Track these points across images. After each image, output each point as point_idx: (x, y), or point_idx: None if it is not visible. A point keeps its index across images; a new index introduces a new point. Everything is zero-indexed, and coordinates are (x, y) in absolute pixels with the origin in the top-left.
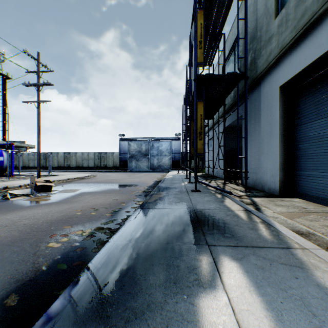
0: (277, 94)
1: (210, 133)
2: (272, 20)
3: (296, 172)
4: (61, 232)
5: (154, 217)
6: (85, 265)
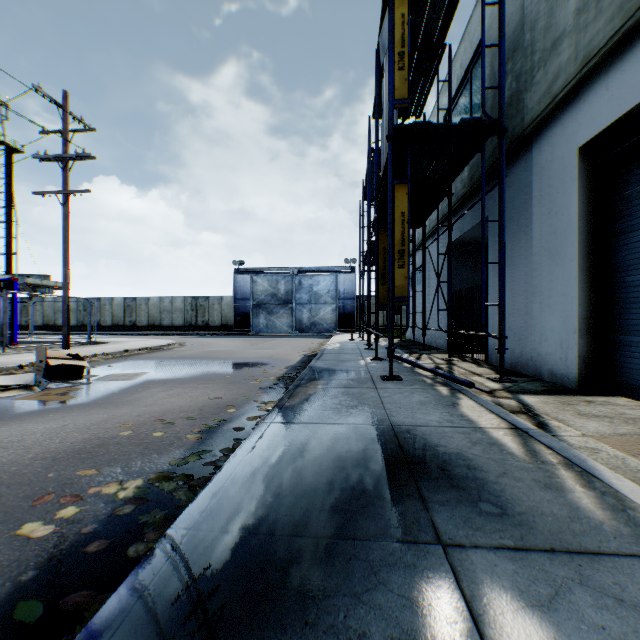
0: (571, 165)
1: (417, 257)
2: (562, 1)
3: (619, 339)
4: (68, 489)
5: (297, 448)
6: (96, 608)
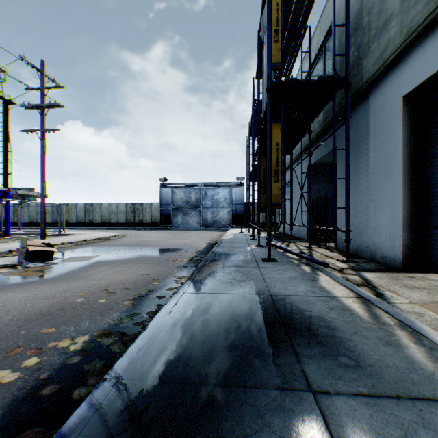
0: (397, 109)
1: (287, 175)
2: None
3: (432, 232)
4: (34, 343)
5: (202, 313)
6: None
